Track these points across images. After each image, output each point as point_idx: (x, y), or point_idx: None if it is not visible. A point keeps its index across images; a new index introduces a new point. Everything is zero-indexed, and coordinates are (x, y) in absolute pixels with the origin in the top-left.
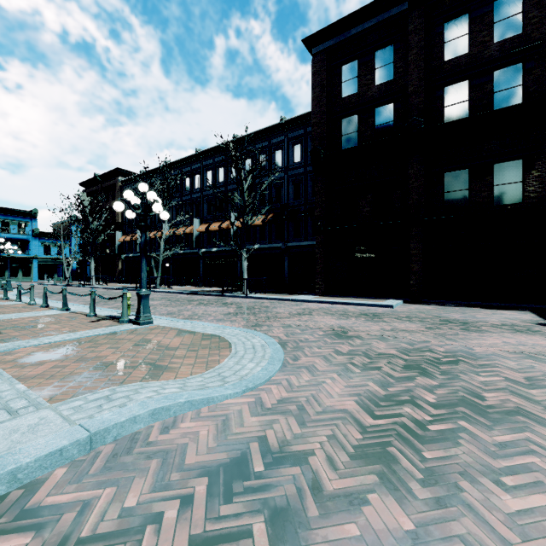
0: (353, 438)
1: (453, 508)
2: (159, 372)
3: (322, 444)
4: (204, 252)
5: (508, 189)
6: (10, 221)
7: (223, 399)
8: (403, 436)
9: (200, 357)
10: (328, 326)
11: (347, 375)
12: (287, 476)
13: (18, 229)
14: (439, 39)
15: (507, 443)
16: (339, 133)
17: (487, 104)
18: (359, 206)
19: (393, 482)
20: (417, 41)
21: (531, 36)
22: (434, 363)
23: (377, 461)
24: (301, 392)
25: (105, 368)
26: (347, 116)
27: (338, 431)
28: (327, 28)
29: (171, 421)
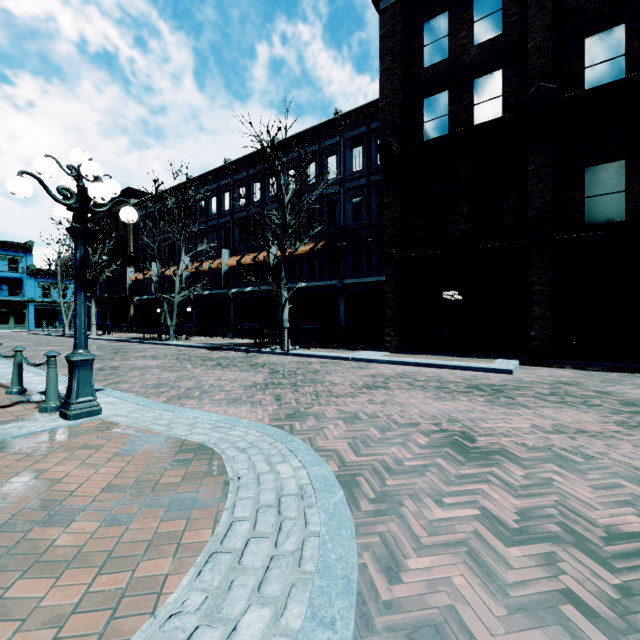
0: None
1: None
2: None
3: None
4: (235, 293)
5: None
6: None
7: None
8: None
9: (126, 550)
10: (427, 417)
11: None
12: None
13: (9, 265)
14: None
15: None
16: (420, 119)
17: None
18: (450, 222)
19: None
20: None
21: None
22: None
23: None
24: None
25: None
26: (432, 94)
27: None
28: None
29: None
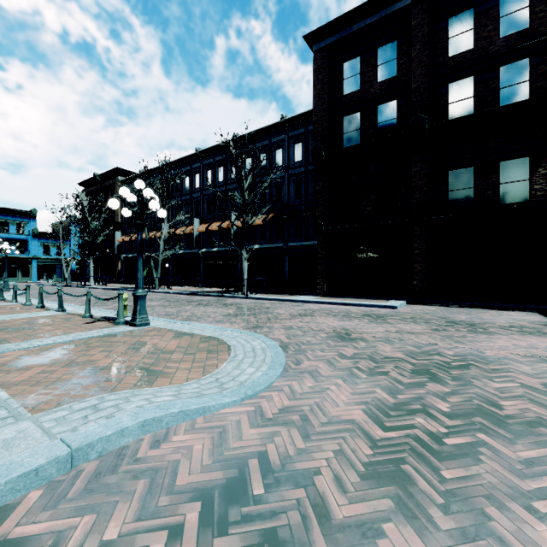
0: (363, 454)
1: (482, 541)
2: (152, 377)
3: (329, 460)
4: (204, 253)
5: (514, 188)
6: (9, 221)
7: (220, 408)
8: (418, 451)
9: (198, 360)
10: (330, 327)
11: (353, 381)
12: (291, 500)
13: (17, 229)
14: (443, 35)
15: (533, 459)
16: (341, 131)
17: (492, 100)
18: (361, 205)
19: (411, 508)
20: (421, 36)
21: (537, 30)
22: (444, 368)
23: (391, 482)
24: (304, 399)
25: (95, 373)
26: (349, 113)
27: (345, 445)
28: (328, 24)
29: (163, 433)
